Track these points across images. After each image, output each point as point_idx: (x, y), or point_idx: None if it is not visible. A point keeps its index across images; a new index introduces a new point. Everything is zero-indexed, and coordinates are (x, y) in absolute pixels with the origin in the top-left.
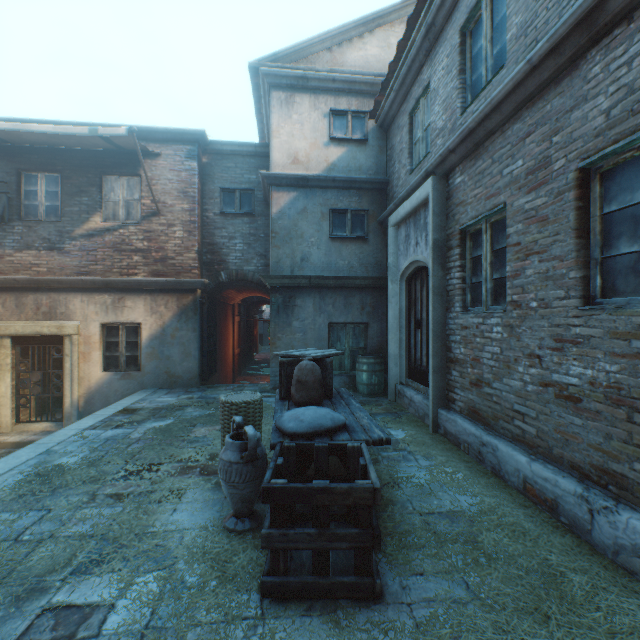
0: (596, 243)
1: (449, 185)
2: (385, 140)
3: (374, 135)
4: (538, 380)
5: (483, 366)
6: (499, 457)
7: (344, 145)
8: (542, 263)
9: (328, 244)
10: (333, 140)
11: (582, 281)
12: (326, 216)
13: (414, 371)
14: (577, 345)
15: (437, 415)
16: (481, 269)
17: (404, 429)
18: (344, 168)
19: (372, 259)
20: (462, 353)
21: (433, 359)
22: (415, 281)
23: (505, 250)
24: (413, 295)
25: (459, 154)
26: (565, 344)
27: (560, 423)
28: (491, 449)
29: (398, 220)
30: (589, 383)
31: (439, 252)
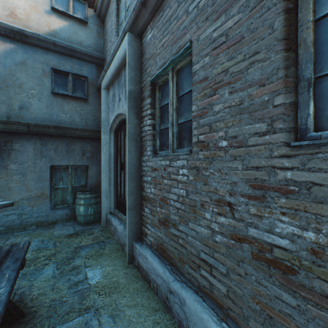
0: (309, 57)
1: (143, 44)
2: (102, 28)
3: (93, 21)
4: (229, 232)
5: (170, 207)
6: (187, 313)
7: (66, 19)
8: (235, 94)
9: (50, 98)
10: (55, 11)
11: (292, 108)
12: (48, 74)
13: (120, 203)
14: (289, 195)
15: (133, 247)
16: (168, 116)
17: (103, 266)
18: (66, 38)
19: (92, 116)
20: (152, 193)
21: (129, 198)
22: (120, 132)
23: (189, 94)
24: (119, 143)
25: (150, 7)
26: (268, 192)
27: (260, 292)
28: (179, 300)
29: (107, 82)
30: (311, 251)
31: (134, 102)
